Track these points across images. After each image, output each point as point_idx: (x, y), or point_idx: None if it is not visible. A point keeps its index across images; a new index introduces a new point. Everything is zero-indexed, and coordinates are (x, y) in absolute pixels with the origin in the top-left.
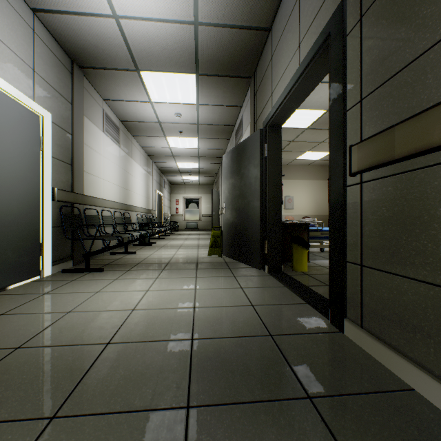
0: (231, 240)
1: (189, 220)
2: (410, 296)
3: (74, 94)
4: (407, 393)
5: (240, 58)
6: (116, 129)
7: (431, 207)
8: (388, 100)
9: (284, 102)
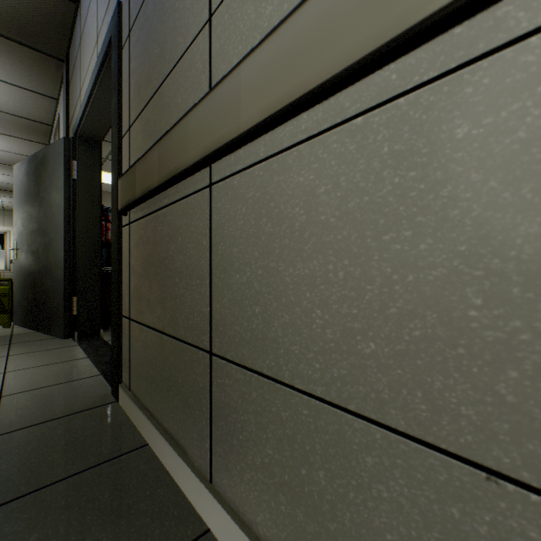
0: (26, 299)
1: None
2: (151, 346)
3: None
4: (137, 451)
5: (34, 21)
6: None
7: (159, 252)
8: (142, 134)
9: (89, 108)
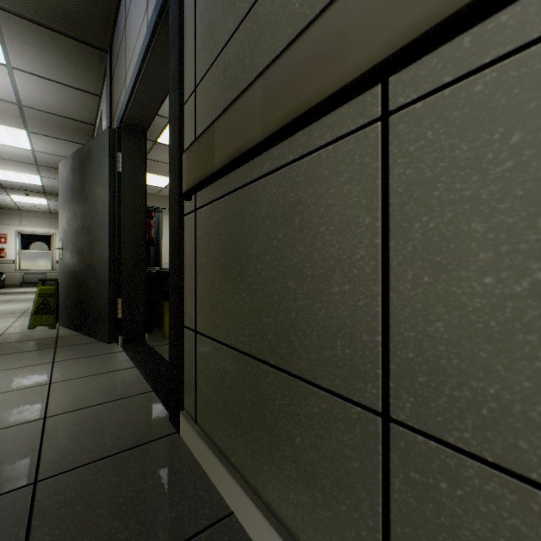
0: (71, 300)
1: (31, 270)
2: (233, 374)
3: None
4: (220, 525)
5: (79, 8)
6: None
7: (249, 243)
8: (216, 88)
9: (136, 90)
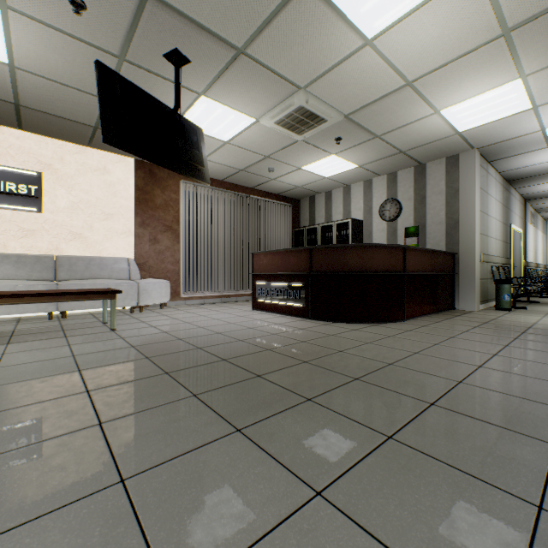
0: None
1: None
2: None
3: (525, 215)
4: None
5: None
6: (532, 217)
7: None
8: None
9: None
